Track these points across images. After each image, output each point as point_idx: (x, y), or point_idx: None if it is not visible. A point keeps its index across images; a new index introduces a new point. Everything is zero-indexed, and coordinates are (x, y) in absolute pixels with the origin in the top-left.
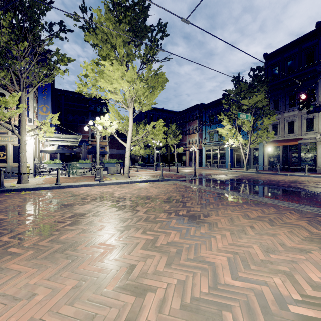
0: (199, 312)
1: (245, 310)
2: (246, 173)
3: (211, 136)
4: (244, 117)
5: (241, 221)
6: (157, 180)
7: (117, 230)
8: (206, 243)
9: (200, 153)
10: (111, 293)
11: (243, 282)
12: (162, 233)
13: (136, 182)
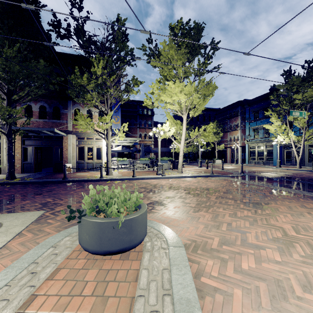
0: (279, 242)
1: (306, 244)
2: (299, 172)
3: (256, 132)
4: (297, 115)
5: (299, 209)
6: (208, 176)
7: (205, 207)
8: (273, 218)
9: (243, 149)
10: (225, 231)
11: (304, 236)
12: (237, 211)
13: (190, 177)
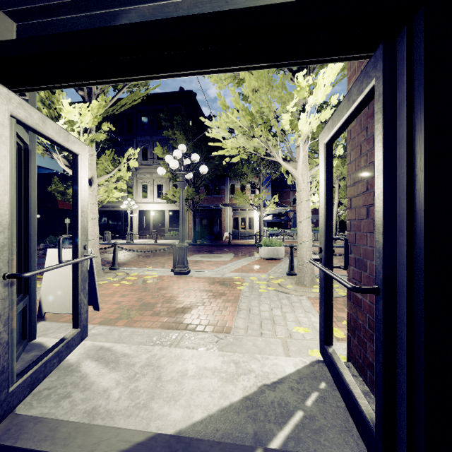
0: None
1: None
2: None
3: None
4: None
5: None
6: None
7: None
8: None
9: None
10: None
11: None
12: None
13: (341, 247)
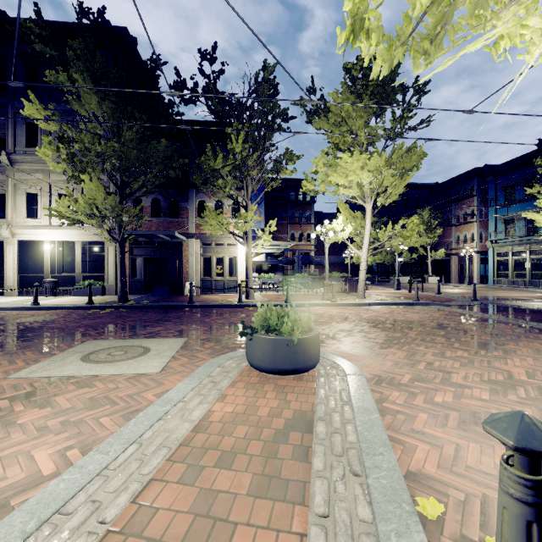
0: (496, 384)
1: (536, 389)
2: None
3: (509, 225)
4: None
5: None
6: (410, 304)
7: (397, 344)
8: (500, 361)
9: (483, 258)
10: (422, 369)
11: (538, 381)
12: (447, 351)
13: (379, 305)
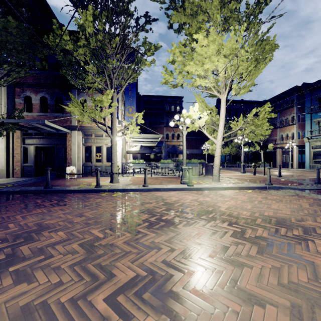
0: None
1: None
2: None
3: None
4: None
5: None
6: (263, 188)
7: None
8: None
9: (300, 150)
10: None
11: None
12: None
13: (234, 189)
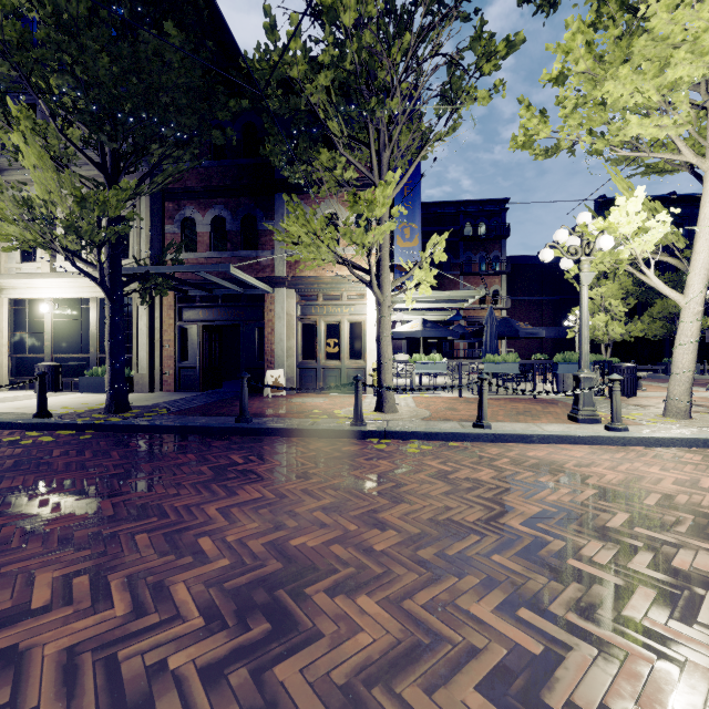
0: None
1: None
2: None
3: None
4: None
5: None
6: None
7: None
8: None
9: None
10: None
11: None
12: None
13: None
